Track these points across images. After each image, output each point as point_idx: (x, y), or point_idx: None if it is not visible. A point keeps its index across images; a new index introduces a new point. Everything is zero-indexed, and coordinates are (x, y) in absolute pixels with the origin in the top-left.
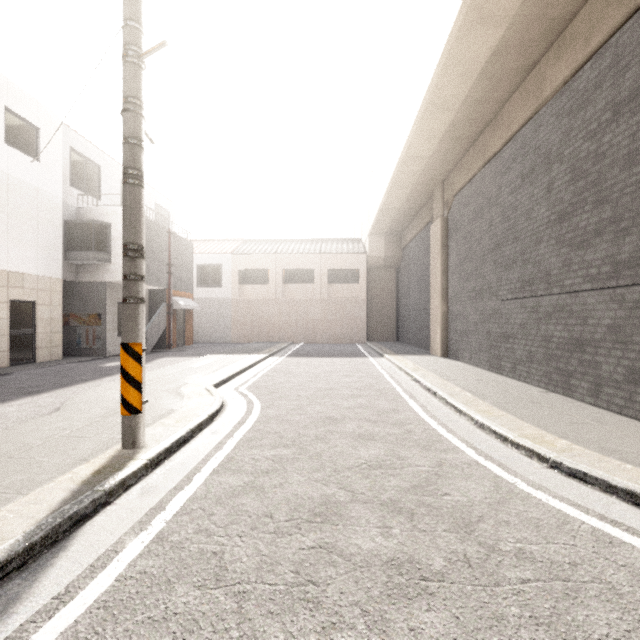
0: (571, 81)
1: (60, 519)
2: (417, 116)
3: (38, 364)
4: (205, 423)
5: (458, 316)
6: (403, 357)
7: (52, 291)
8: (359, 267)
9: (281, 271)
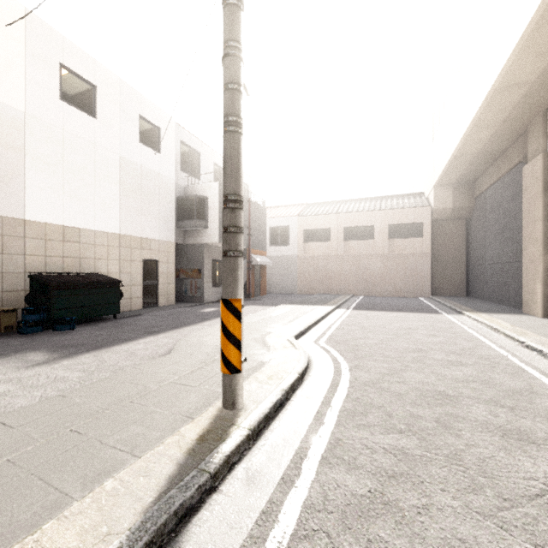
0: None
1: (165, 514)
2: (526, 29)
3: (159, 308)
4: (296, 382)
5: None
6: (489, 315)
7: (168, 252)
8: (423, 221)
9: (342, 229)
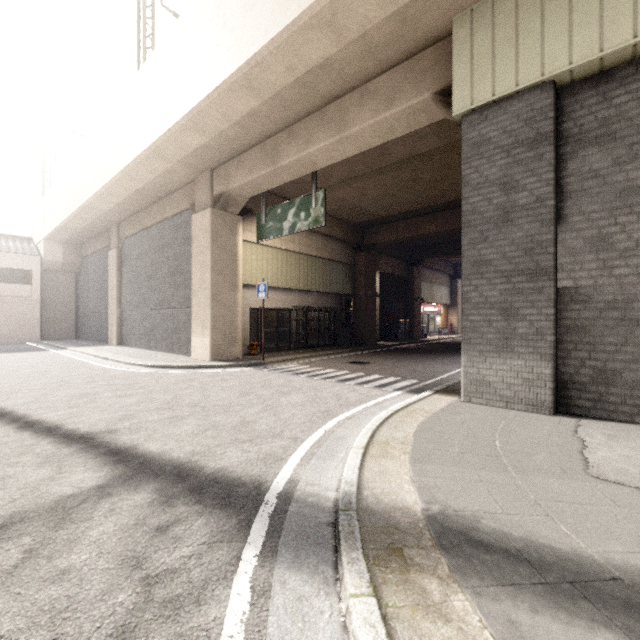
0: (174, 217)
1: None
2: (97, 193)
3: None
4: None
5: (129, 318)
6: (85, 348)
7: None
8: (32, 269)
9: None
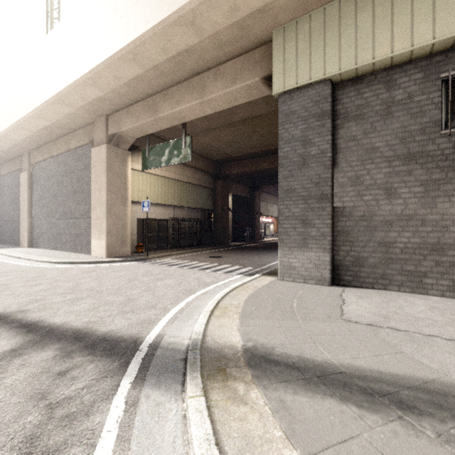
0: (77, 149)
1: None
2: (10, 127)
3: None
4: None
5: (38, 225)
6: None
7: None
8: None
9: None
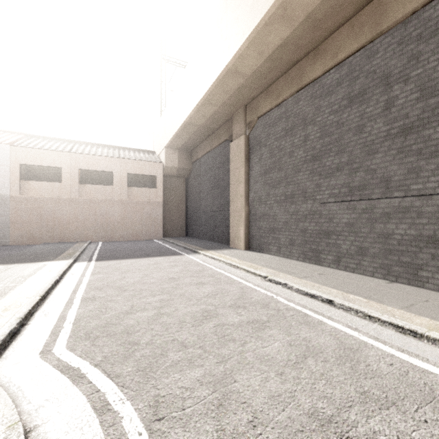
0: (421, 11)
1: None
2: (262, 20)
3: None
4: None
5: (263, 216)
6: (217, 252)
7: None
8: (156, 174)
9: (77, 170)
